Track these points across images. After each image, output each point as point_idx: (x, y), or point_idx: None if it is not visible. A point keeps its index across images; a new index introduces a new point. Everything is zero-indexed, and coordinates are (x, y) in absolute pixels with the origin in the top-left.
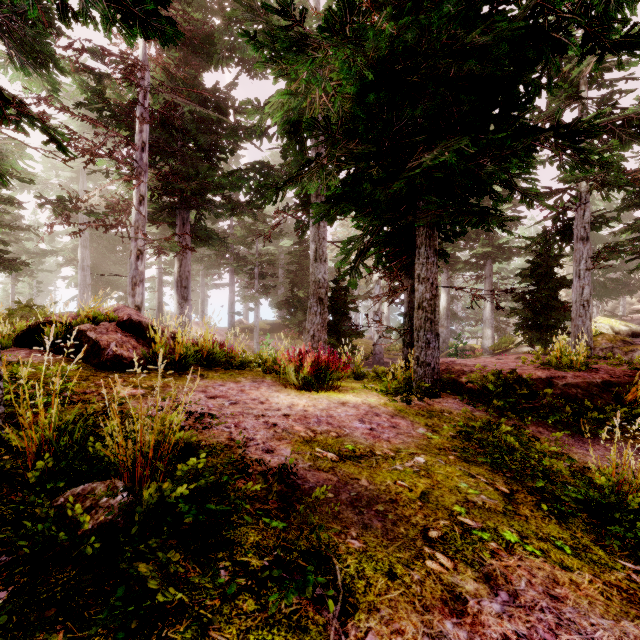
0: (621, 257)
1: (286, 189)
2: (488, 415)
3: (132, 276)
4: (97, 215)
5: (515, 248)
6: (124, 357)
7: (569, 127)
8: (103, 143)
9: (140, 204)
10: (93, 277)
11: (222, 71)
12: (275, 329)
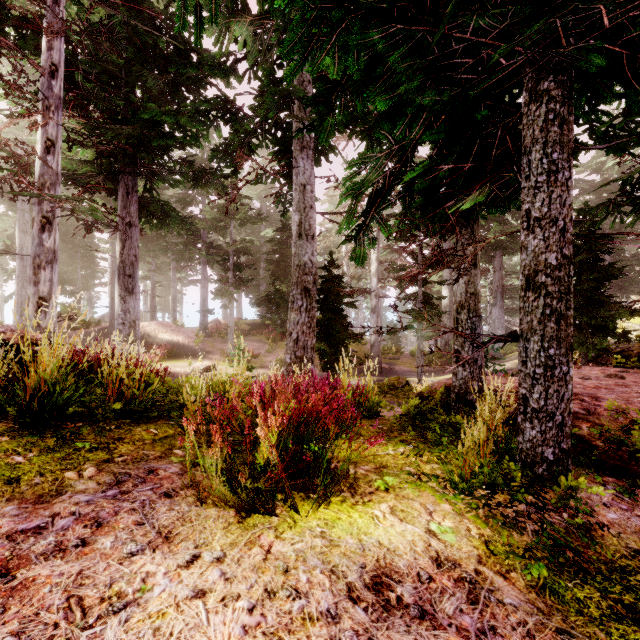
0: None
1: None
2: None
3: (34, 255)
4: None
5: None
6: None
7: None
8: None
9: (47, 152)
10: None
11: (181, 1)
12: (255, 330)
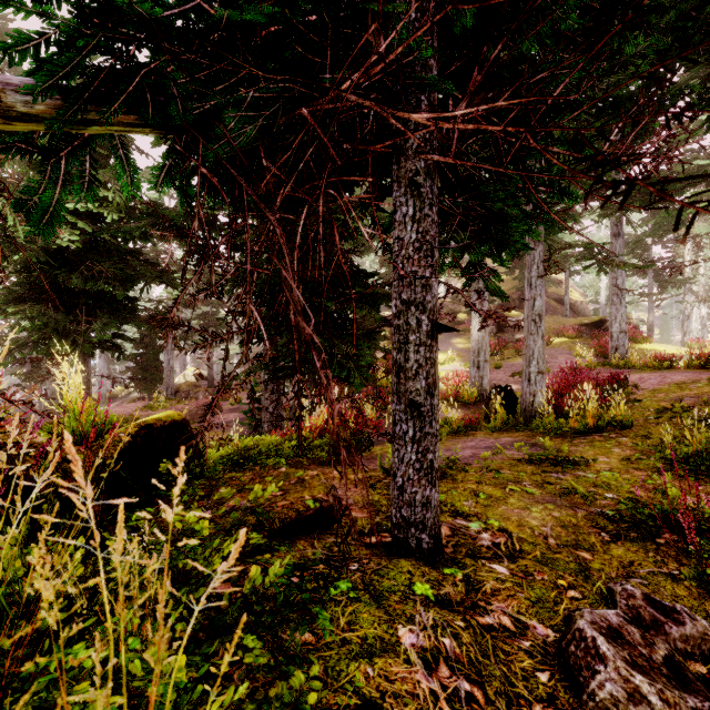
0: (194, 335)
1: None
2: None
3: None
4: None
5: None
6: None
7: (155, 315)
8: None
9: None
10: None
11: None
12: None
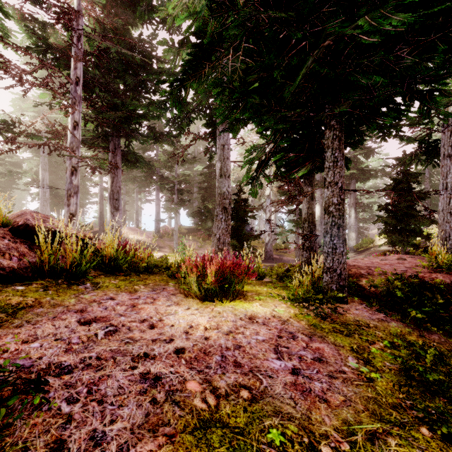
0: None
1: (189, 86)
2: (406, 327)
3: (67, 189)
4: (39, 138)
5: (374, 171)
6: (1, 267)
7: None
8: (34, 70)
9: (74, 129)
10: (52, 193)
11: (147, 28)
12: (191, 232)
